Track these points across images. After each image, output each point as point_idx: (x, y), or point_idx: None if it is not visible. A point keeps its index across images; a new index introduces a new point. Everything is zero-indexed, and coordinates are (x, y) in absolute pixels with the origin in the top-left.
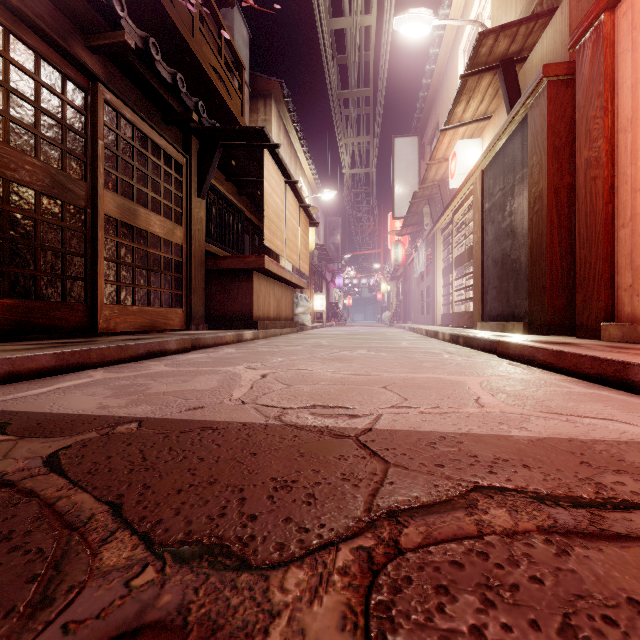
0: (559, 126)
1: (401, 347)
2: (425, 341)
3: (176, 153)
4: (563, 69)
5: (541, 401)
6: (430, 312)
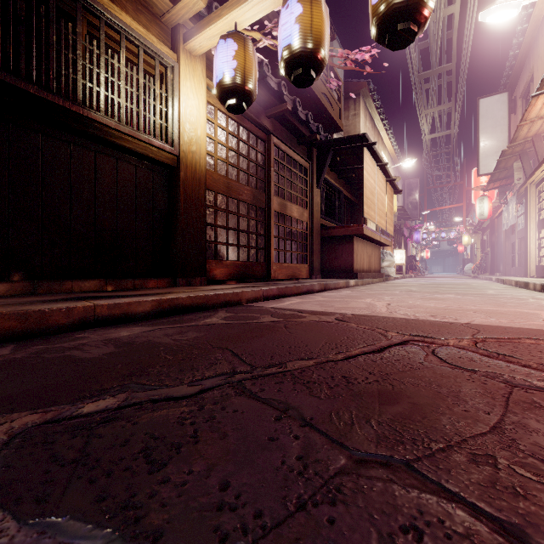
0: None
1: (487, 294)
2: (513, 290)
3: (304, 162)
4: None
5: None
6: (523, 264)
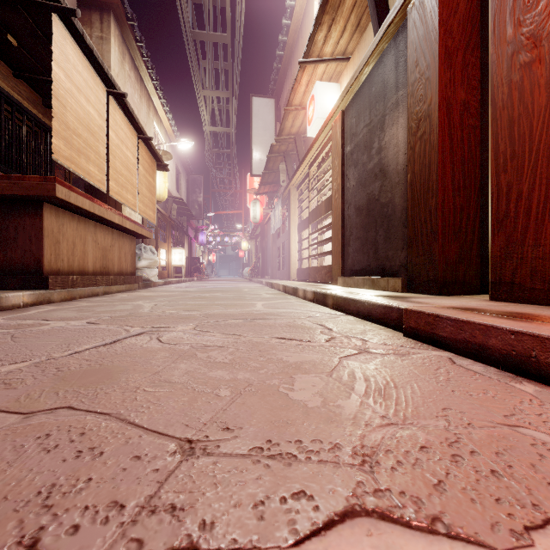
0: (452, 23)
1: (253, 314)
2: (284, 300)
3: None
4: None
5: None
6: (285, 267)
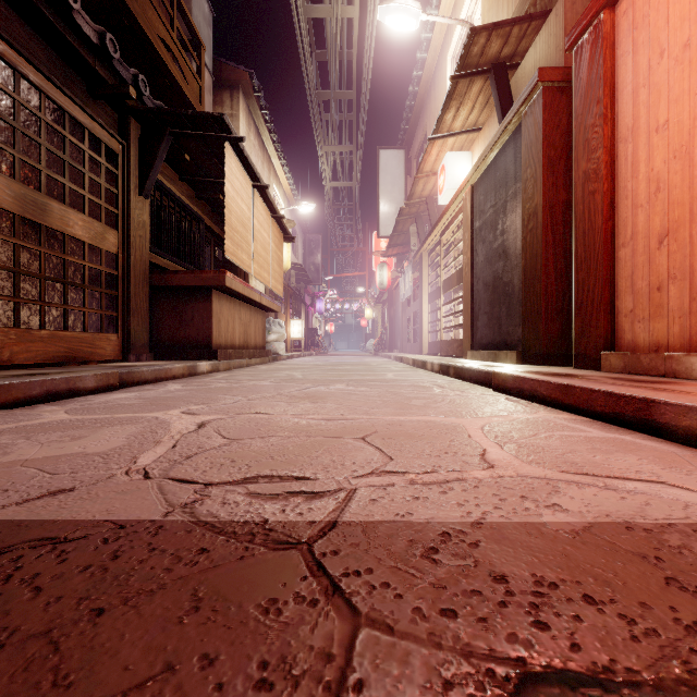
0: (554, 137)
1: (386, 380)
2: (412, 372)
3: (108, 137)
4: (559, 74)
5: (562, 454)
6: (417, 340)
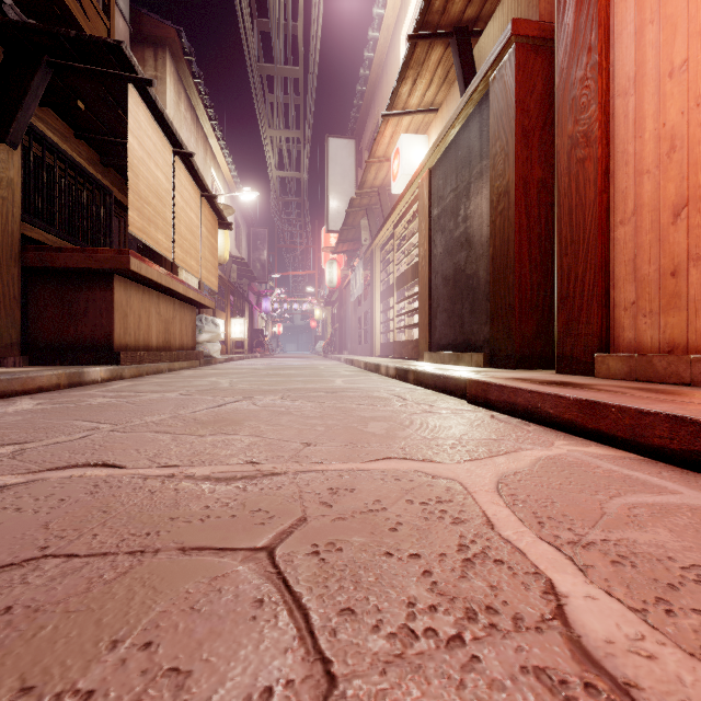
0: (529, 103)
1: (334, 388)
2: (365, 377)
3: None
4: (534, 29)
5: None
6: (368, 341)
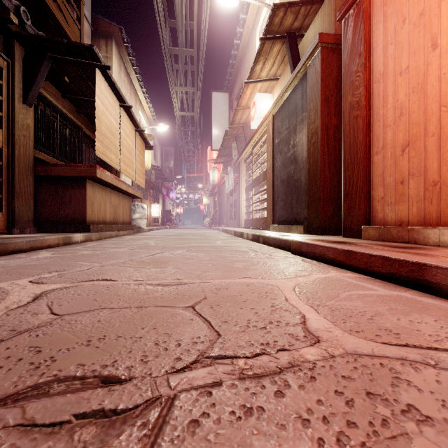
0: (329, 81)
1: (216, 246)
2: (234, 240)
3: None
4: (331, 39)
5: (371, 317)
6: (236, 218)
